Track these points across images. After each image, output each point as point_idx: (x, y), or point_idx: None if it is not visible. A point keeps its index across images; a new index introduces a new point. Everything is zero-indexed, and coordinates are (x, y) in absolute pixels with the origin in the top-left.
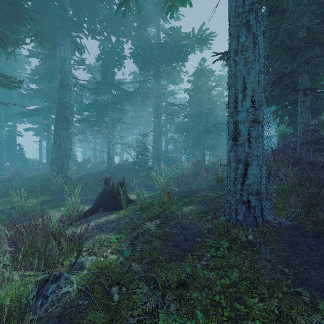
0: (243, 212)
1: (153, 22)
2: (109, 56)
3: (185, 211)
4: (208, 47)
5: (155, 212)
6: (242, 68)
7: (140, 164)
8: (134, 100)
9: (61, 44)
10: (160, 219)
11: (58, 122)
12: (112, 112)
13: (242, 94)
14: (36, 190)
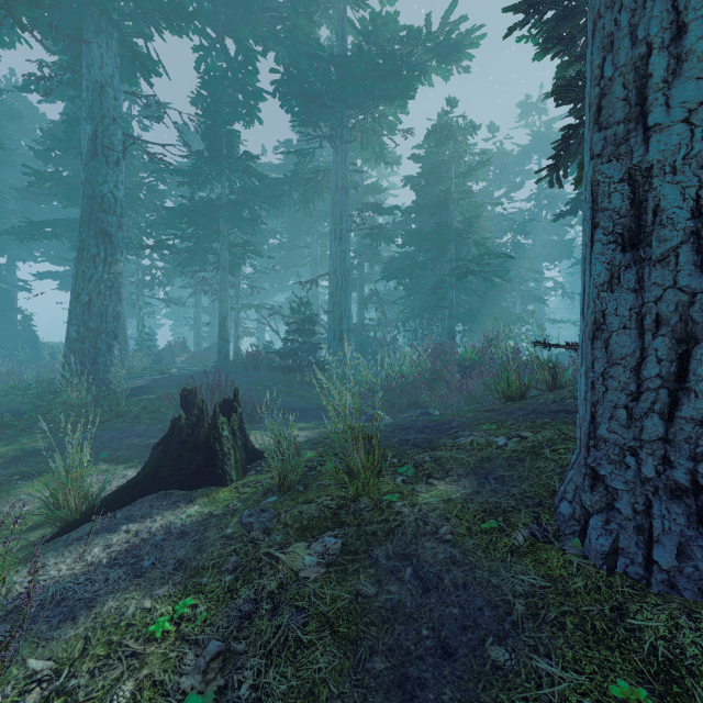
0: (675, 534)
1: (330, 7)
2: (222, 93)
3: (426, 506)
4: (465, 68)
5: (324, 504)
6: None
7: (297, 354)
8: (285, 202)
9: (86, 39)
10: (339, 534)
11: (85, 246)
12: (231, 229)
13: (669, 52)
14: (17, 419)
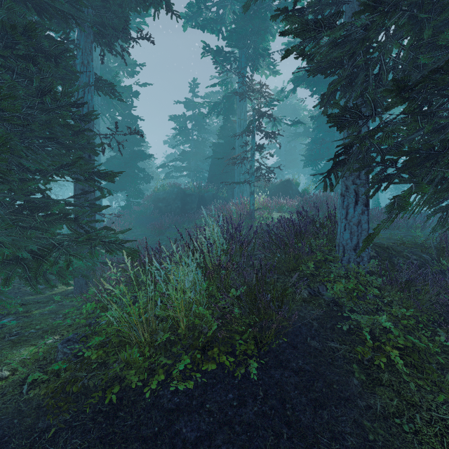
0: None
1: None
2: None
3: None
4: None
5: None
6: None
7: None
8: None
9: None
10: None
11: None
12: None
13: None
14: None
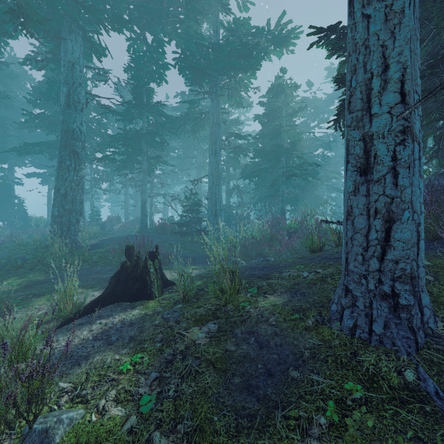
0: (383, 317)
1: (209, 13)
2: (143, 65)
3: (263, 308)
4: (291, 50)
5: (208, 308)
6: (380, 26)
7: (189, 224)
8: (181, 131)
9: (64, 38)
10: (216, 322)
11: (63, 160)
12: (148, 147)
13: (381, 78)
14: (25, 263)
